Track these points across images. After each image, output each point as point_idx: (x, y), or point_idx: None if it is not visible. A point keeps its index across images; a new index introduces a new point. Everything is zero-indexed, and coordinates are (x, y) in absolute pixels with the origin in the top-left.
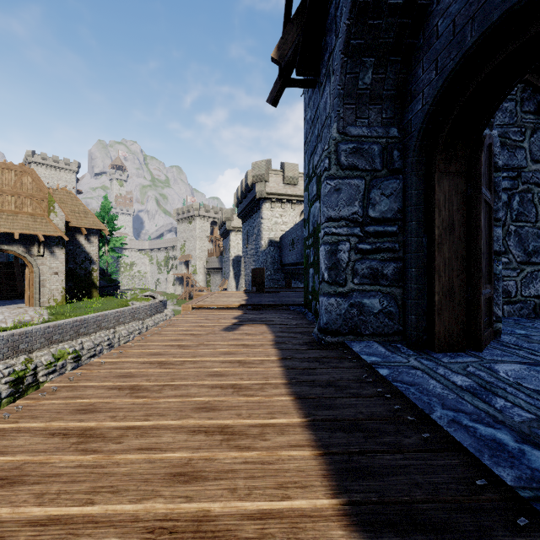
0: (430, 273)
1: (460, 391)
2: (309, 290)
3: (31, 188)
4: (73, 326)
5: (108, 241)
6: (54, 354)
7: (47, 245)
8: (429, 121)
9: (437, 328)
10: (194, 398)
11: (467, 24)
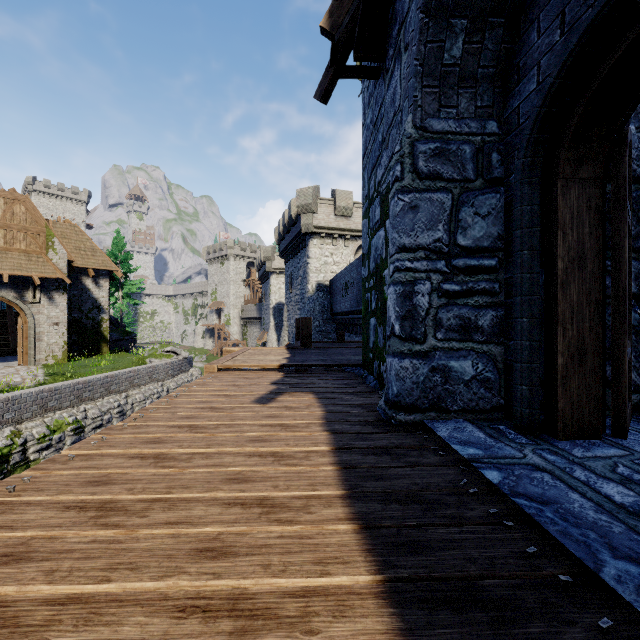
0: (550, 325)
1: (627, 517)
2: (369, 347)
3: (25, 219)
4: (74, 390)
5: (122, 285)
6: (49, 425)
7: (45, 289)
8: (552, 103)
9: (561, 404)
10: (196, 528)
11: None
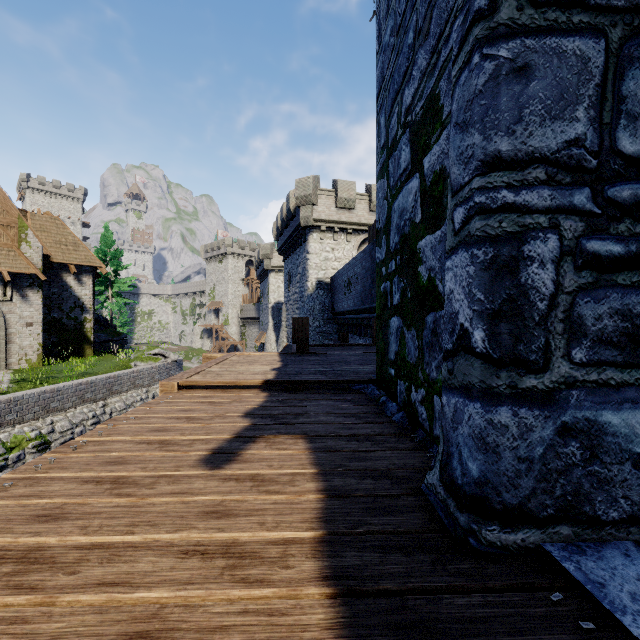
0: None
1: None
2: (388, 358)
3: None
4: (40, 400)
5: (113, 284)
6: (5, 442)
7: (17, 286)
8: None
9: None
10: None
11: None
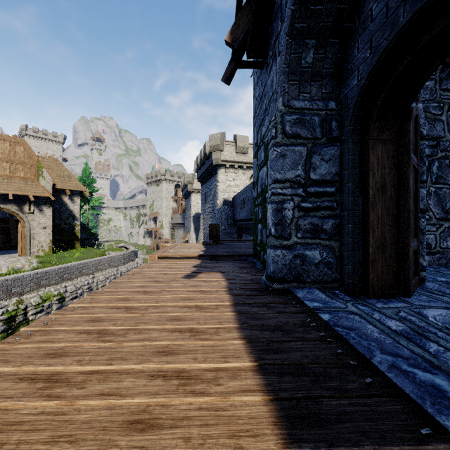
0: (365, 229)
1: (395, 336)
2: (257, 243)
3: (23, 156)
4: (58, 273)
5: (88, 201)
6: (41, 296)
7: (37, 204)
8: (365, 95)
9: (371, 277)
10: (155, 342)
11: (400, 7)
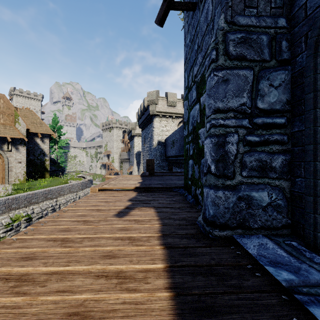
0: None
1: None
2: (188, 177)
3: (3, 107)
4: (27, 198)
5: (58, 142)
6: (11, 218)
7: (14, 144)
8: None
9: None
10: None
11: None
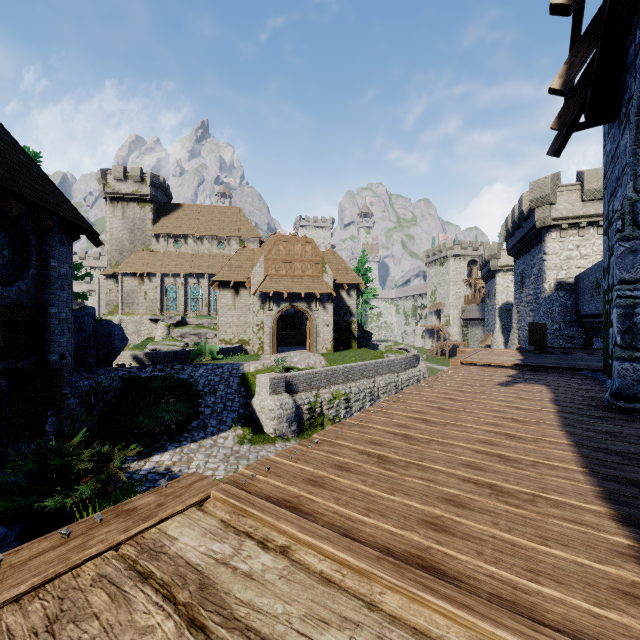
0: None
1: None
2: (608, 353)
3: (311, 254)
4: (344, 372)
5: (361, 293)
6: (332, 394)
7: (321, 301)
8: None
9: None
10: (483, 419)
11: None
